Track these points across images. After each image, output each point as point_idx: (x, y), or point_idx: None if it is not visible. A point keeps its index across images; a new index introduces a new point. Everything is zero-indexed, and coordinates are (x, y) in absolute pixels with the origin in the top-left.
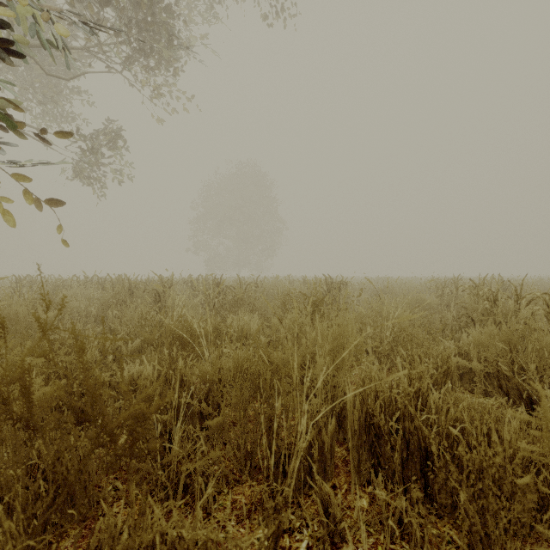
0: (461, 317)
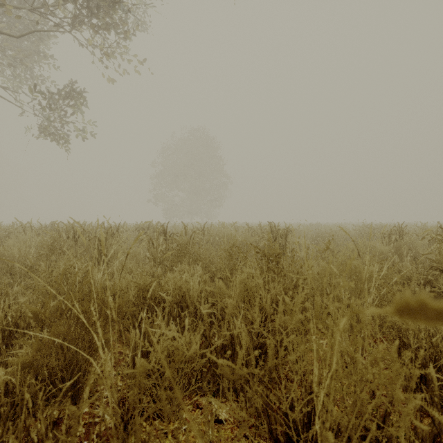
0: (429, 270)
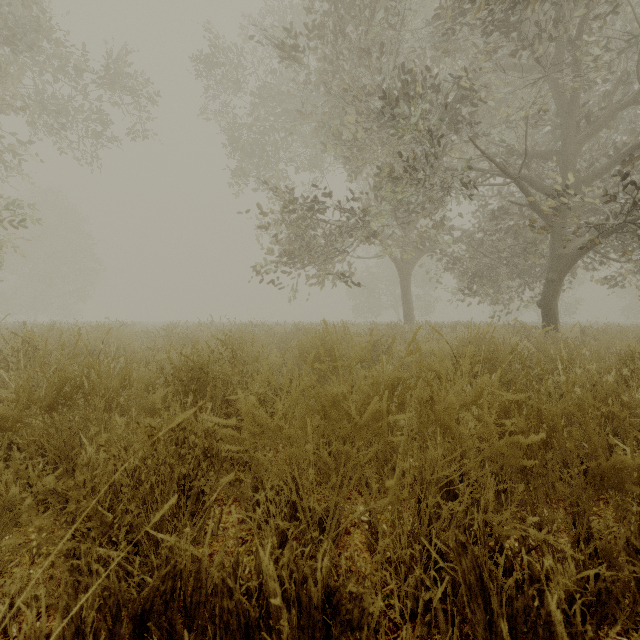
0: None
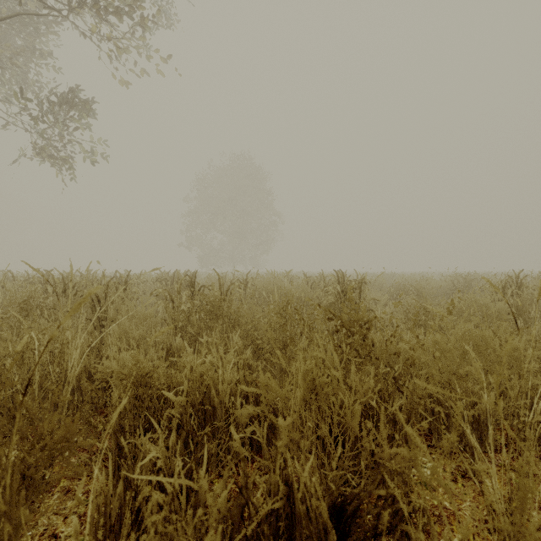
0: None
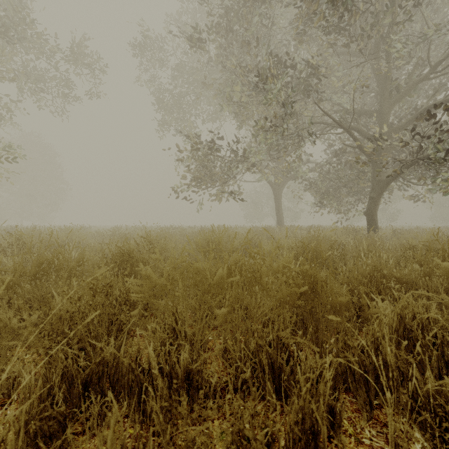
0: None
